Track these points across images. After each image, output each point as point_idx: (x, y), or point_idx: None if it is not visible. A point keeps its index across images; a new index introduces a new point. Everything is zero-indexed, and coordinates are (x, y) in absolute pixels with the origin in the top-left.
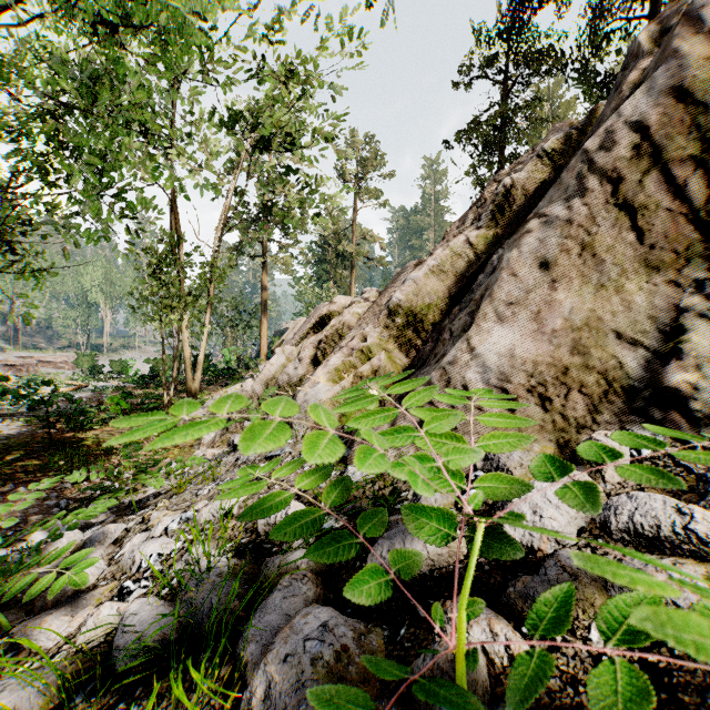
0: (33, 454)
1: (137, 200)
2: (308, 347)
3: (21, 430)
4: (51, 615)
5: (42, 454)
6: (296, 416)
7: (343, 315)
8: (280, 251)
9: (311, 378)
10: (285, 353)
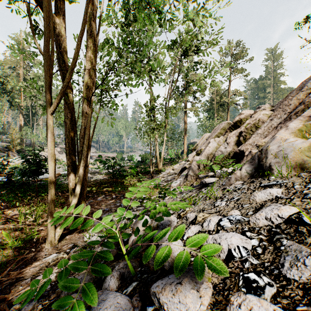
0: (108, 185)
1: (151, 68)
2: (232, 136)
3: (103, 177)
4: (181, 285)
5: (111, 186)
6: (274, 161)
7: (254, 117)
8: (192, 106)
9: (275, 138)
10: (216, 141)
